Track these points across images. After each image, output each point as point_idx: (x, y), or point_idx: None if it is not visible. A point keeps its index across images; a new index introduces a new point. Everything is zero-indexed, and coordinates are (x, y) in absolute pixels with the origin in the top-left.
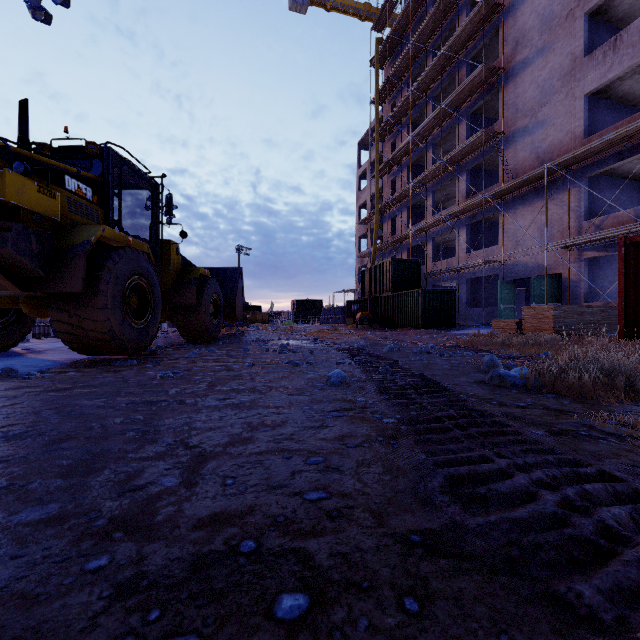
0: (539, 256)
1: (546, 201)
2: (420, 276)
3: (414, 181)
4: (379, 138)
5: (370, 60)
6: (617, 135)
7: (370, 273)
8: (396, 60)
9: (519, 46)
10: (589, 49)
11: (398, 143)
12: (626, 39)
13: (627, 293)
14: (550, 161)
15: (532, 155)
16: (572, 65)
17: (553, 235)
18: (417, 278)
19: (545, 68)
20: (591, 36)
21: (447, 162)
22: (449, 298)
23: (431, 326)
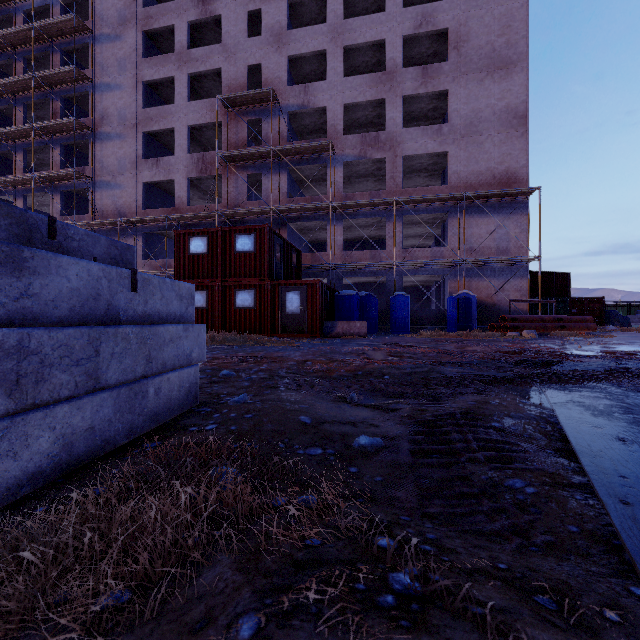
0: None
1: None
2: None
3: None
4: None
5: None
6: (155, 218)
7: None
8: None
9: (105, 121)
10: (147, 154)
11: None
12: (162, 164)
13: None
14: (125, 214)
15: (113, 205)
16: (137, 159)
17: None
18: None
19: (122, 149)
20: (149, 146)
21: (41, 178)
22: None
23: None
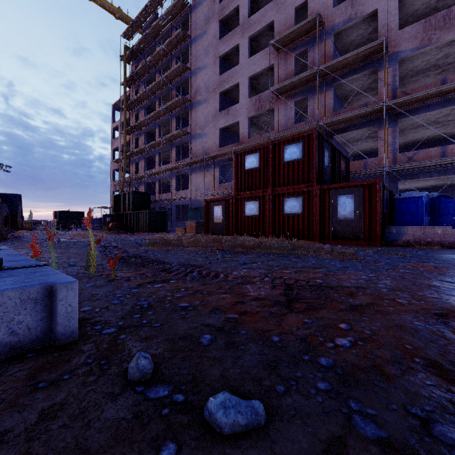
0: (204, 197)
1: (204, 173)
2: (150, 202)
3: (148, 145)
4: (127, 109)
5: (121, 56)
6: (226, 152)
7: (119, 198)
8: (138, 63)
9: (197, 93)
10: (222, 108)
11: (139, 116)
12: (231, 112)
13: (206, 218)
14: (208, 154)
15: (202, 148)
16: (215, 113)
17: (209, 188)
18: (148, 203)
19: (207, 109)
20: (223, 102)
21: (165, 139)
22: (164, 216)
23: (154, 231)
